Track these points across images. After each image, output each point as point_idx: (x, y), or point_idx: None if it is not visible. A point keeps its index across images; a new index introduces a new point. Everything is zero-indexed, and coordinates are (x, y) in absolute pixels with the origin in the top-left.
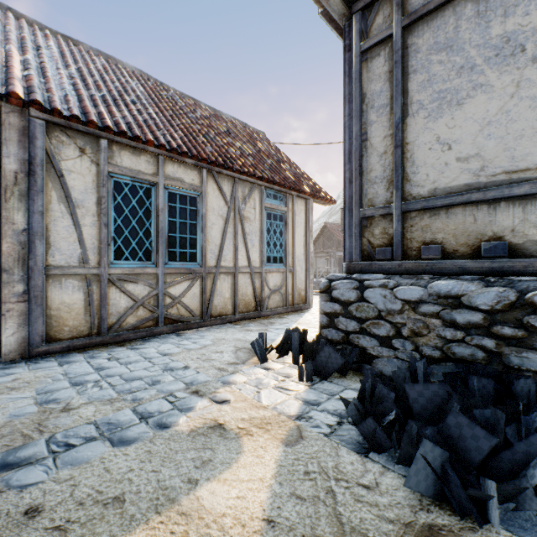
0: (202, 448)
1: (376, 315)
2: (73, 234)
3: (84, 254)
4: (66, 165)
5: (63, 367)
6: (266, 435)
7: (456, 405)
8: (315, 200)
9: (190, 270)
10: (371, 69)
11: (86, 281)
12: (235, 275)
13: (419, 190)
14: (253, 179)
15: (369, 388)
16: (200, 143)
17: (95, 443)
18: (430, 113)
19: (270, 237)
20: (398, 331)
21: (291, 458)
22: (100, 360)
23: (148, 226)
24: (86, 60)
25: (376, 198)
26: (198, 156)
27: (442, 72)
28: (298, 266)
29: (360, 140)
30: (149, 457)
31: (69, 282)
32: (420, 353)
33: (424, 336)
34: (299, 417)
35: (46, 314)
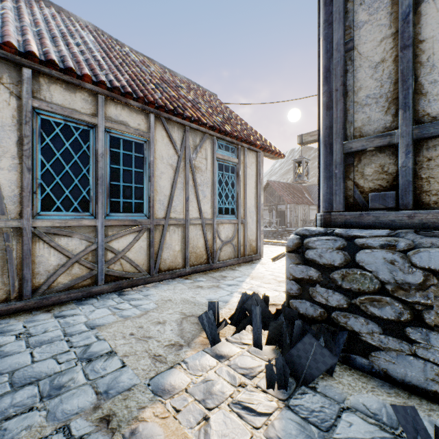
0: None
1: (376, 287)
2: None
3: None
4: None
5: None
6: None
7: None
8: (265, 154)
9: (136, 222)
10: None
11: (2, 235)
12: (185, 227)
13: None
14: (205, 129)
15: None
16: (149, 88)
17: None
18: None
19: (222, 189)
20: (418, 315)
21: None
22: (5, 338)
23: (85, 173)
24: (31, 4)
25: (367, 125)
26: (144, 98)
27: None
28: (249, 217)
29: (343, 50)
30: None
31: None
32: None
33: None
34: None
35: None
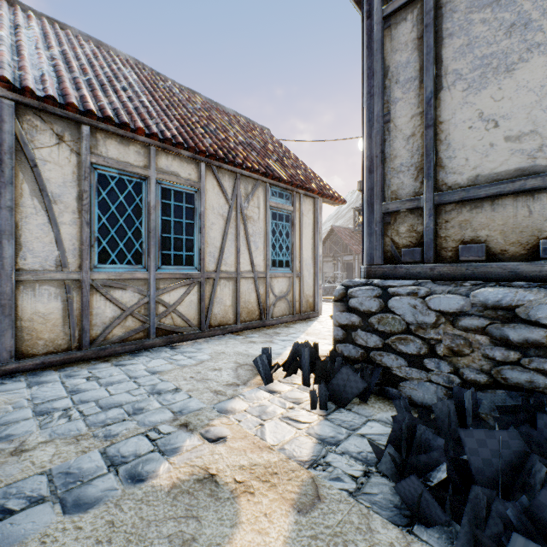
0: (184, 517)
1: (403, 328)
2: (49, 233)
3: (62, 257)
4: (41, 154)
5: (31, 389)
6: (271, 493)
7: (541, 466)
8: (324, 200)
9: (187, 275)
10: (395, 37)
11: (64, 287)
12: (237, 281)
13: (457, 178)
14: (257, 176)
15: (405, 429)
16: (199, 134)
17: (40, 508)
18: (470, 84)
19: (275, 239)
20: (432, 348)
21: (306, 535)
22: (77, 380)
23: (138, 226)
24: (72, 44)
25: (401, 189)
26: (195, 148)
27: (486, 33)
28: (305, 270)
29: (382, 122)
30: (110, 534)
31: (44, 288)
32: (461, 377)
33: (466, 355)
34: (314, 464)
35: (16, 326)
